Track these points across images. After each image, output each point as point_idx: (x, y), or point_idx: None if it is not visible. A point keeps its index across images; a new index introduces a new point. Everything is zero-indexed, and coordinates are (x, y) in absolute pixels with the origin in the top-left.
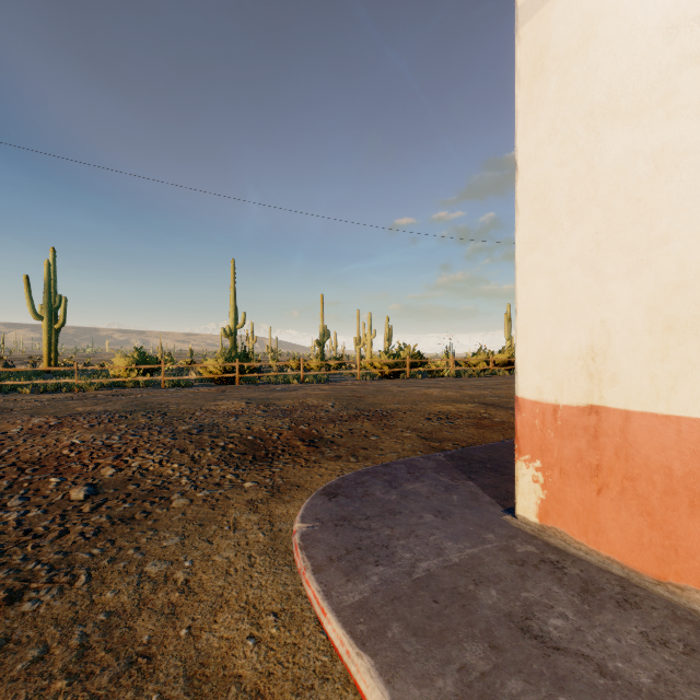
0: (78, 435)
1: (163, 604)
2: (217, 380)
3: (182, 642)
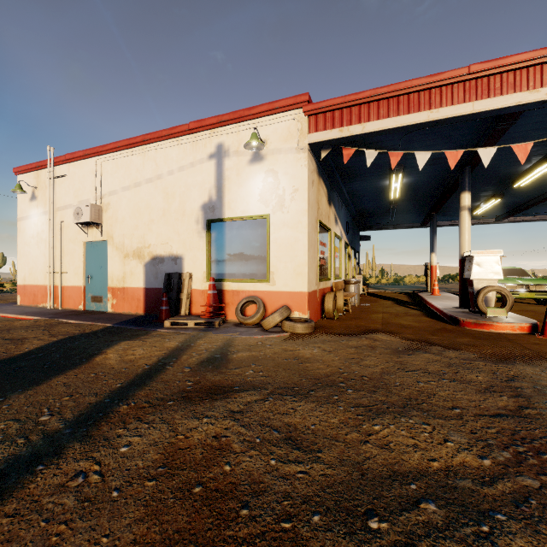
0: None
1: None
2: None
3: None
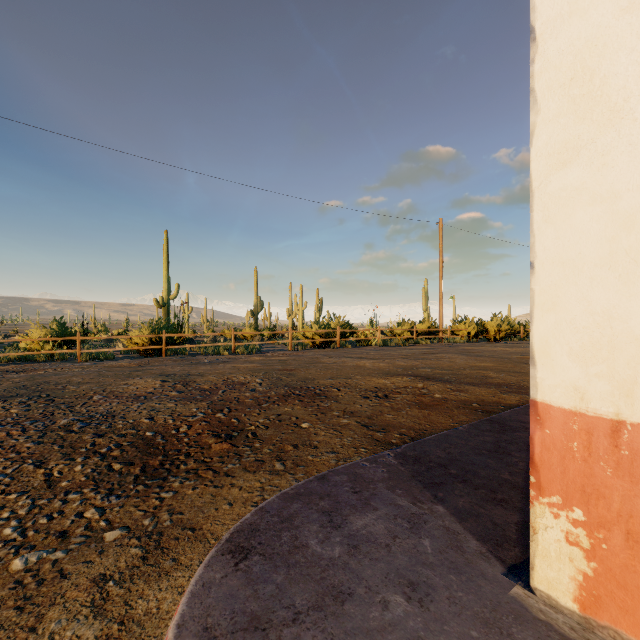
0: None
1: None
2: (142, 351)
3: None
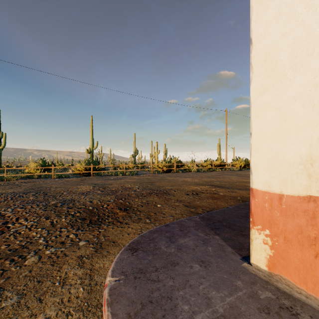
0: None
1: None
2: (81, 174)
3: None
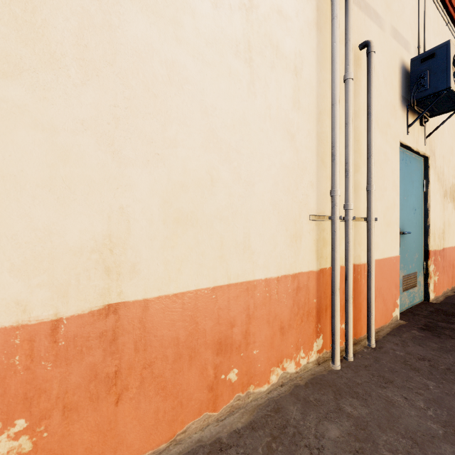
0: None
1: None
2: None
3: None
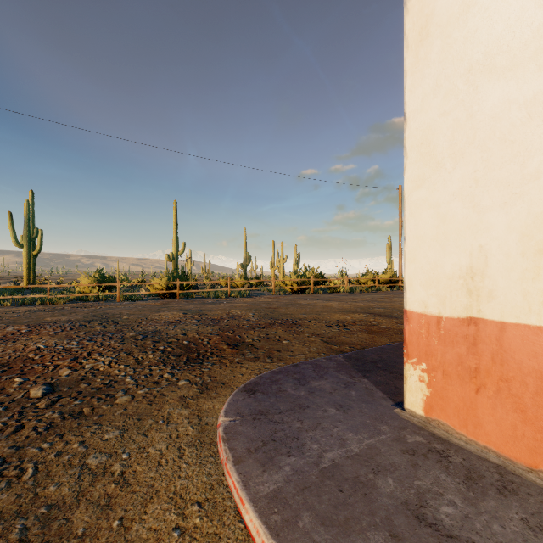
0: (43, 341)
1: (100, 495)
2: (161, 295)
3: (113, 534)
